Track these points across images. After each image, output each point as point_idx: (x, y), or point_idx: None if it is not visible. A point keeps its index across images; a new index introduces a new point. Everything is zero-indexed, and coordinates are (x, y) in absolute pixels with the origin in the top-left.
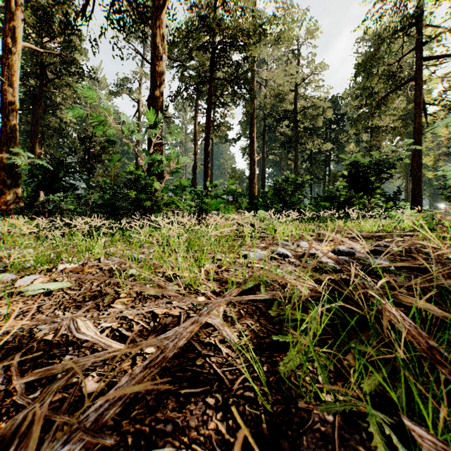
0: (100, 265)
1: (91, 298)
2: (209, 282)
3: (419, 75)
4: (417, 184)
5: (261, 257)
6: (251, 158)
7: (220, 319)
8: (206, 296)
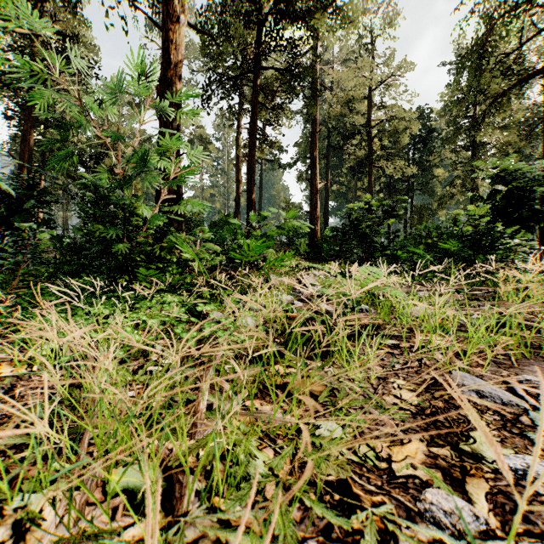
0: None
1: None
2: None
3: None
4: None
5: None
6: (312, 185)
7: None
8: None
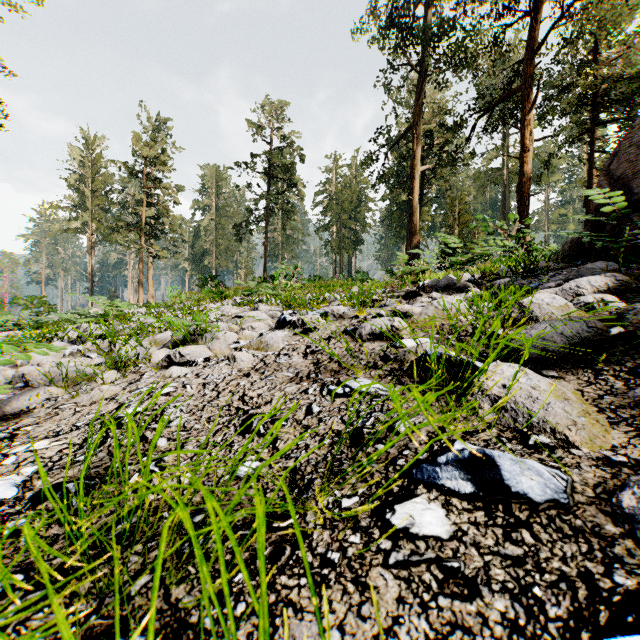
0: None
1: None
2: None
3: None
4: None
5: None
6: None
7: None
8: None
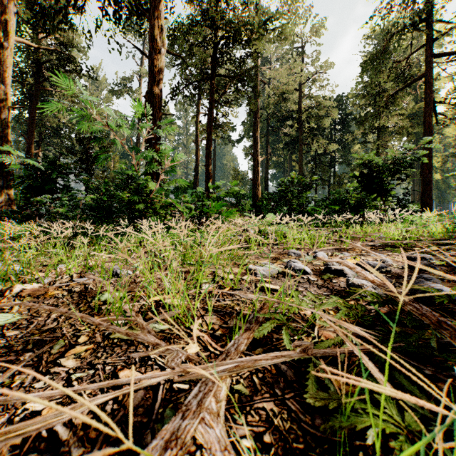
0: (71, 284)
1: (37, 343)
2: (207, 315)
3: (429, 73)
4: (427, 185)
5: (273, 273)
6: (254, 159)
7: (220, 427)
8: (200, 343)
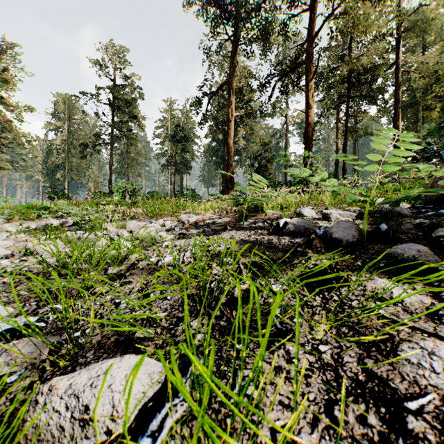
0: None
1: None
2: None
3: None
4: None
5: None
6: (394, 146)
7: None
8: None
